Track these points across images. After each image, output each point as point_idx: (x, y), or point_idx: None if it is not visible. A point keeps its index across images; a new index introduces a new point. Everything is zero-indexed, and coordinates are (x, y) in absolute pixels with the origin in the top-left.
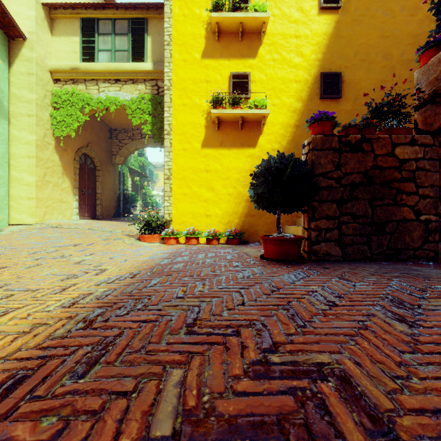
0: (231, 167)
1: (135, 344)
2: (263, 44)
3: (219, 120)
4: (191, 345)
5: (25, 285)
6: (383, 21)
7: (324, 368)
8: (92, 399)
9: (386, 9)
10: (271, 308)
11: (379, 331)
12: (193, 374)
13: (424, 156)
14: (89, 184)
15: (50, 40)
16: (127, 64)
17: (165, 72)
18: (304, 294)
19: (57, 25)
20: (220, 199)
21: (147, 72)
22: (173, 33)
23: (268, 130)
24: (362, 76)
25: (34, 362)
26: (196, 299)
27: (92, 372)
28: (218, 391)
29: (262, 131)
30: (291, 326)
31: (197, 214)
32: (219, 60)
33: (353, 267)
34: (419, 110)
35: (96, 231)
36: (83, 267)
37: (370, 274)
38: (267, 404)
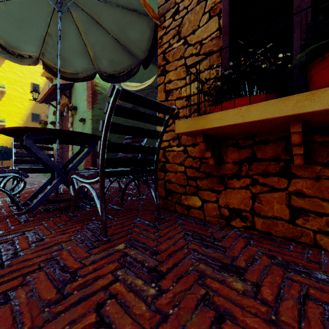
0: None
1: None
2: (4, 97)
3: None
4: None
5: None
6: None
7: None
8: None
9: None
10: None
11: None
12: None
13: None
14: None
15: None
16: None
17: None
18: None
19: None
20: None
21: None
22: None
23: None
24: None
25: None
26: None
27: None
28: None
29: None
30: None
31: None
32: None
33: None
34: None
35: None
36: None
37: None
38: None
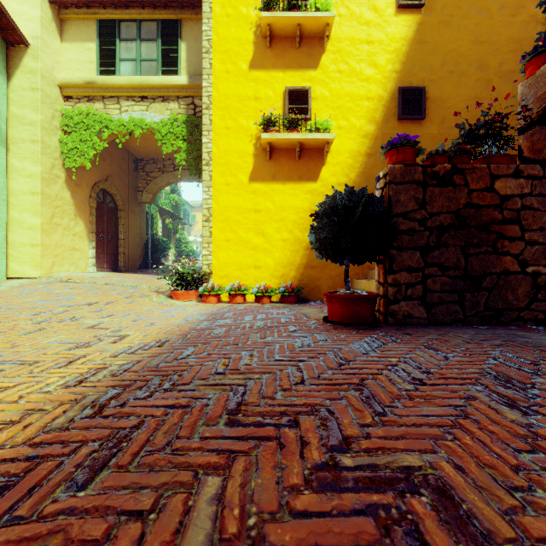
0: (287, 205)
1: (158, 440)
2: (326, 51)
3: (271, 147)
4: (233, 441)
5: (20, 357)
6: (477, 23)
7: (414, 474)
8: (94, 522)
9: (481, 7)
10: (339, 388)
11: (484, 421)
12: (235, 484)
13: (531, 192)
14: (108, 227)
15: (59, 48)
16: (155, 77)
17: (203, 87)
18: (382, 369)
19: (68, 29)
20: (272, 246)
21: (181, 87)
22: (213, 38)
23: (333, 160)
24: (451, 91)
25: (20, 466)
26: (241, 375)
27: (97, 480)
28: (269, 510)
29: (326, 161)
30: (367, 413)
31: (243, 265)
32: (271, 72)
33: (442, 333)
34: (524, 133)
35: (117, 287)
36: (97, 332)
37: (464, 342)
38: (338, 531)
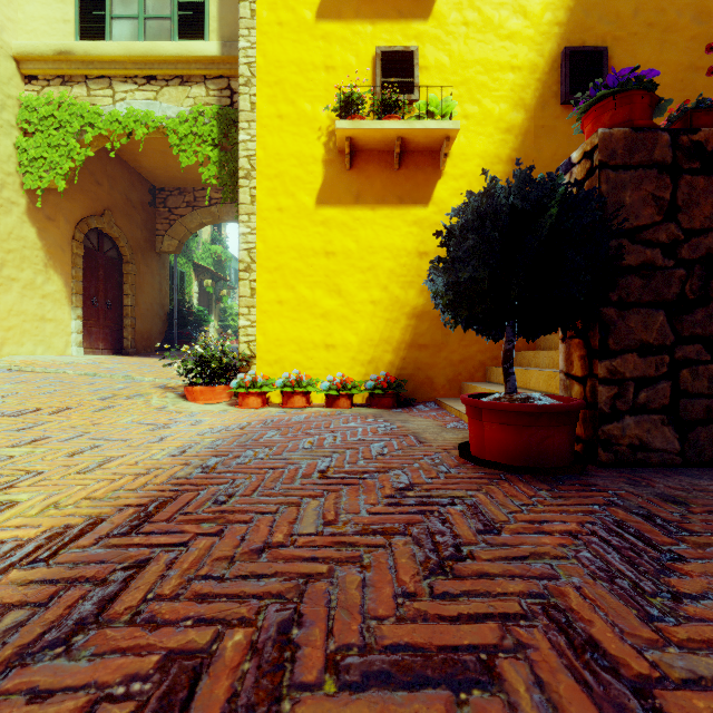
0: (378, 245)
1: None
2: None
3: (353, 149)
4: None
5: None
6: None
7: None
8: None
9: None
10: None
11: None
12: None
13: None
14: (107, 288)
15: None
16: (168, 44)
17: (240, 49)
18: None
19: None
20: (354, 312)
21: (210, 61)
22: None
23: (454, 169)
24: (650, 57)
25: None
26: None
27: None
28: None
29: (443, 172)
30: None
31: (307, 344)
32: (353, 24)
33: None
34: None
35: (100, 379)
36: None
37: None
38: None
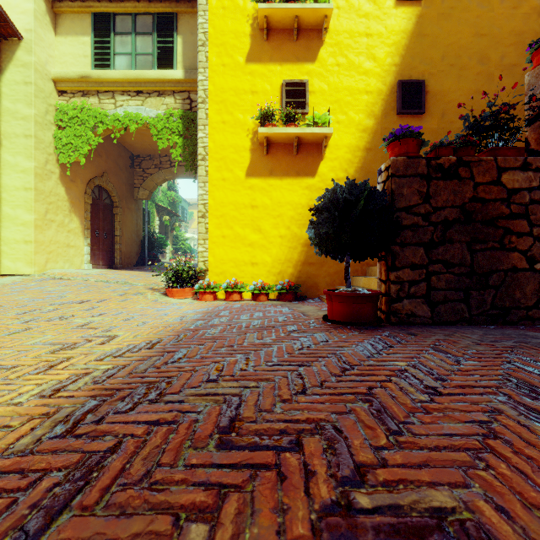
0: (284, 201)
1: (135, 469)
2: (325, 44)
3: (268, 142)
4: (224, 470)
5: None
6: (478, 15)
7: (447, 520)
8: None
9: None
10: (345, 398)
11: (517, 442)
12: (224, 535)
13: (539, 185)
14: (104, 224)
15: (54, 41)
16: (151, 71)
17: (199, 80)
18: (390, 375)
19: (62, 22)
20: (269, 243)
21: (177, 82)
22: (209, 30)
23: (331, 154)
24: (452, 85)
25: None
26: (236, 383)
27: (53, 529)
28: None
29: (324, 156)
30: (380, 431)
31: (240, 262)
32: (268, 65)
33: (448, 333)
34: (531, 125)
35: (112, 284)
36: (86, 332)
37: (474, 343)
38: None
